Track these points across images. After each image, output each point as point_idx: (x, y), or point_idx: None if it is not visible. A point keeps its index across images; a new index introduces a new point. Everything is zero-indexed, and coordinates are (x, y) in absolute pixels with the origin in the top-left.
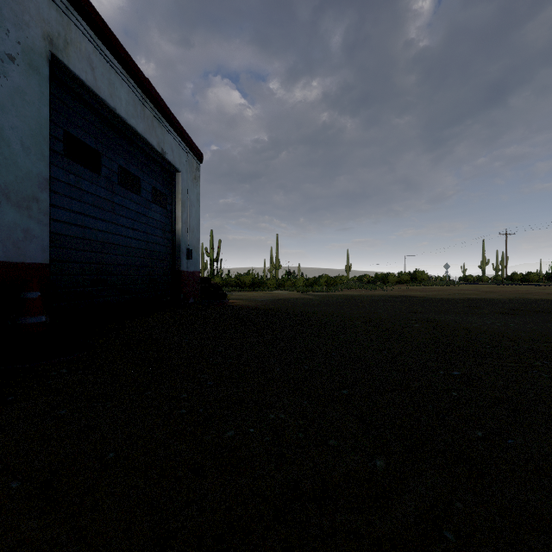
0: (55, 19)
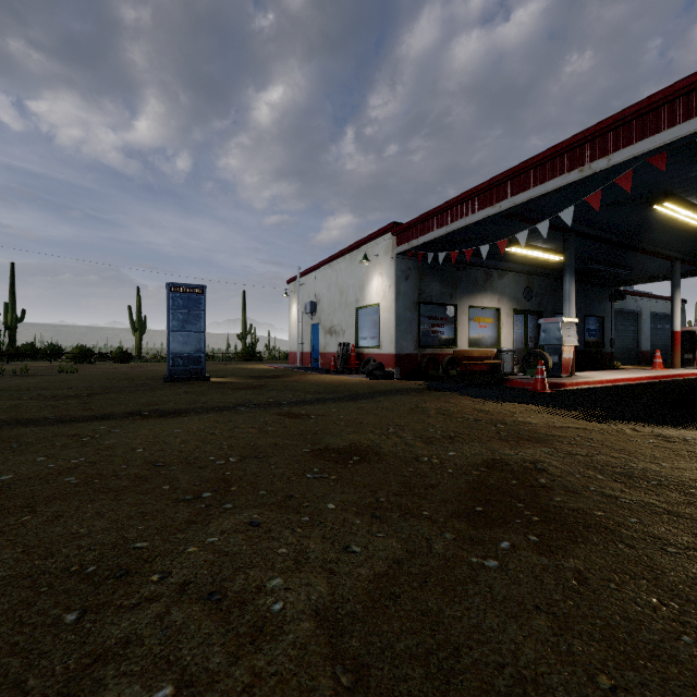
0: (650, 305)
